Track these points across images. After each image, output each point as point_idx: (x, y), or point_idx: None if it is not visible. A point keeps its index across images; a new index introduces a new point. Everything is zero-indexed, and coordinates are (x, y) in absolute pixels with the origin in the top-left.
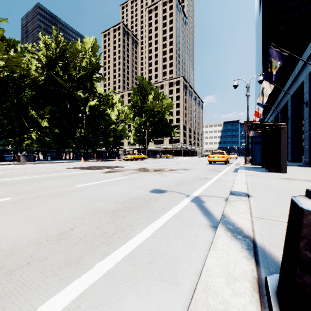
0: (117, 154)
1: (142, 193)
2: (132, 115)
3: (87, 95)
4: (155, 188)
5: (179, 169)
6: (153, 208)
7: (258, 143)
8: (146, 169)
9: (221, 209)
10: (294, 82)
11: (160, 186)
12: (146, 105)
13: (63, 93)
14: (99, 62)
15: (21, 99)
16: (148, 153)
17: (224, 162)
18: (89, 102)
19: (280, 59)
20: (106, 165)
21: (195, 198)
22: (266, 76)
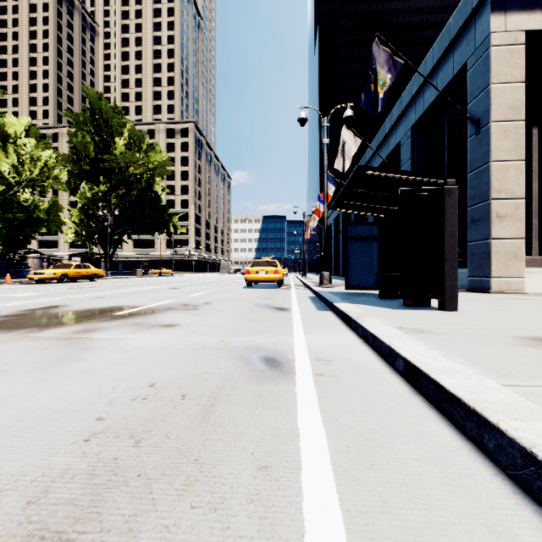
0: (21, 266)
1: None
2: (75, 177)
3: None
4: None
5: (171, 308)
6: None
7: (360, 239)
8: (46, 316)
9: None
10: (382, 146)
11: None
12: (107, 157)
13: None
14: None
15: None
16: (116, 266)
17: (279, 282)
18: None
19: (390, 69)
20: None
21: None
22: (366, 98)
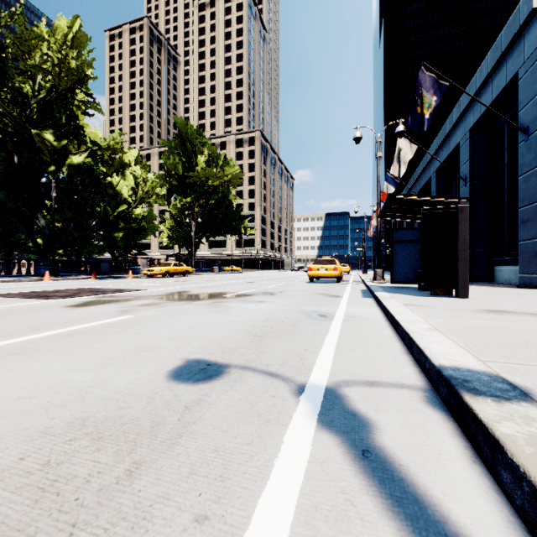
0: (134, 264)
1: (135, 388)
2: (167, 191)
3: (65, 141)
4: (192, 358)
5: (257, 294)
6: (142, 534)
7: (403, 242)
8: (186, 295)
9: (474, 484)
10: (443, 146)
11: (208, 348)
12: (192, 173)
13: (2, 129)
14: (89, 71)
15: None
16: (197, 264)
17: (337, 278)
18: (68, 156)
19: (436, 92)
20: (98, 287)
21: (327, 398)
22: (413, 120)
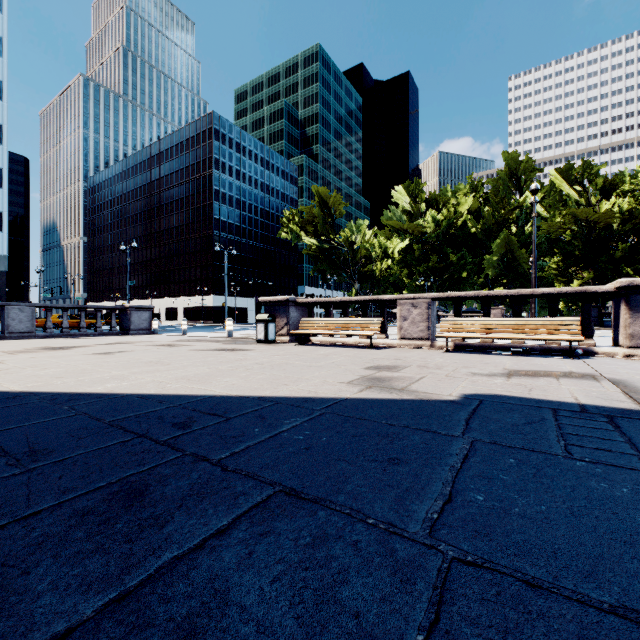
0: None
1: None
2: None
3: None
4: None
5: None
6: None
7: None
8: None
9: None
10: None
11: None
12: None
13: None
14: None
15: (614, 256)
16: None
17: None
18: None
19: None
20: None
21: None
22: None
